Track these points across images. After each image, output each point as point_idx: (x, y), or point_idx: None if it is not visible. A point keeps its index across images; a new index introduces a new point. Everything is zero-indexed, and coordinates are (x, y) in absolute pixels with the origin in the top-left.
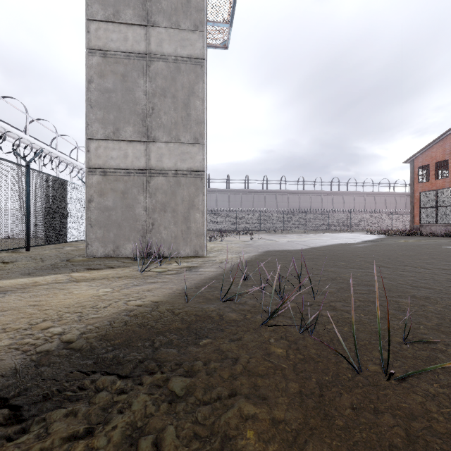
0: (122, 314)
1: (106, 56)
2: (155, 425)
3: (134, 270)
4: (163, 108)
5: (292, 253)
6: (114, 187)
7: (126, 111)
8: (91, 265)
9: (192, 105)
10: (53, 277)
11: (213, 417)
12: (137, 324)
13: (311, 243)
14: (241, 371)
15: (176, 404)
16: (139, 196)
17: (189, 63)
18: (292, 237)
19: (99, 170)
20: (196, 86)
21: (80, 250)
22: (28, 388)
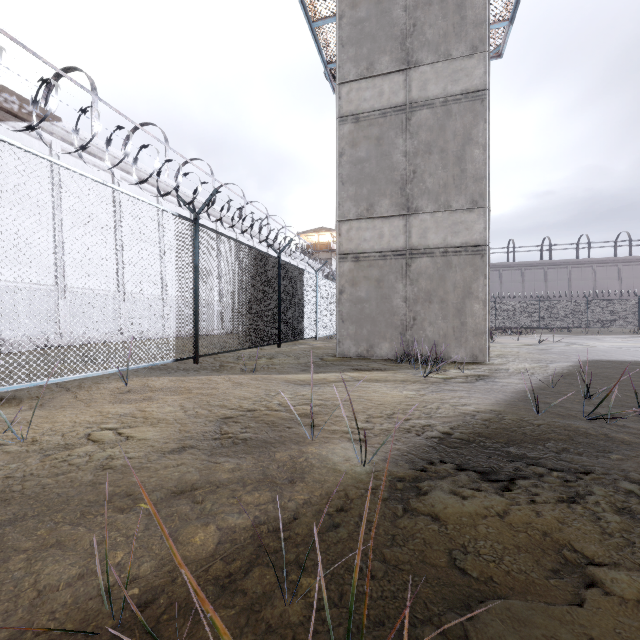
0: (468, 417)
1: (358, 120)
2: None
3: (409, 374)
4: (428, 168)
5: None
6: (367, 275)
7: (381, 181)
8: (353, 365)
9: (468, 157)
10: (333, 375)
11: None
12: (501, 428)
13: None
14: None
15: None
16: (396, 284)
17: (464, 101)
18: (613, 340)
19: (350, 255)
20: (473, 130)
21: (319, 349)
22: (465, 461)
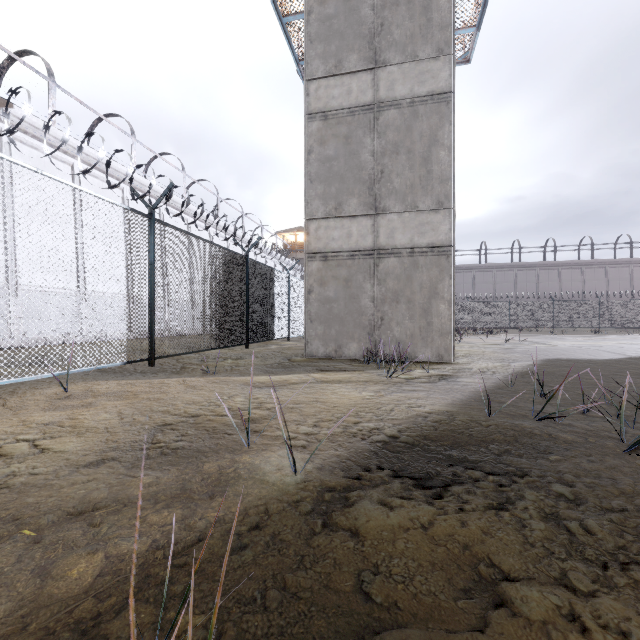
0: (419, 419)
1: (326, 118)
2: (568, 515)
3: (373, 374)
4: (395, 168)
5: (598, 364)
6: (336, 274)
7: (350, 180)
8: (320, 366)
9: (434, 158)
10: (296, 376)
11: (632, 522)
12: (449, 430)
13: (625, 350)
14: (633, 491)
15: (574, 505)
16: (365, 284)
17: (430, 103)
18: (575, 339)
19: (319, 255)
20: (439, 131)
21: (290, 349)
22: (403, 467)
